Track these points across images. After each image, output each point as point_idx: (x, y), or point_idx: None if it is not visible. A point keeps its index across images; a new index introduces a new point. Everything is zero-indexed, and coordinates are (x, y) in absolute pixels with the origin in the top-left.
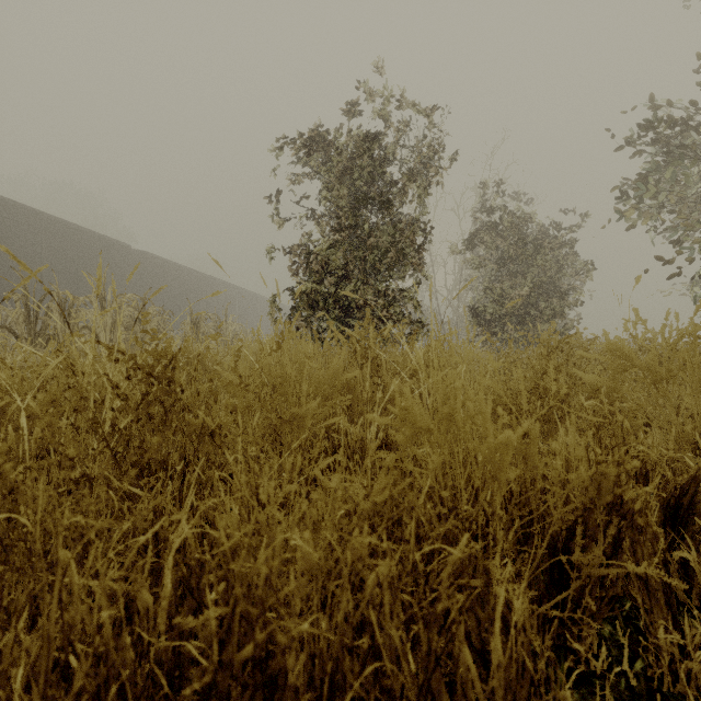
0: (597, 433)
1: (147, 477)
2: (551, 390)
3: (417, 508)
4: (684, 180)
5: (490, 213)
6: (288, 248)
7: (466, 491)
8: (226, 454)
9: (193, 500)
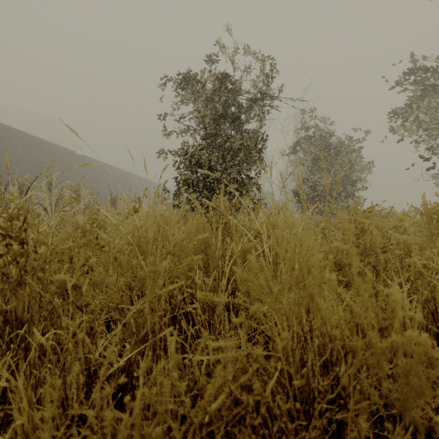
0: (431, 291)
1: (8, 332)
2: (370, 248)
3: (264, 399)
4: (433, 107)
5: (306, 129)
6: (174, 150)
7: (316, 364)
8: (35, 332)
9: (27, 368)
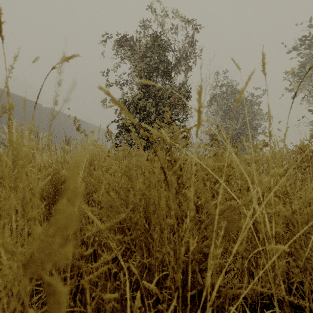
0: None
1: None
2: None
3: None
4: None
5: (220, 87)
6: None
7: None
8: None
9: None
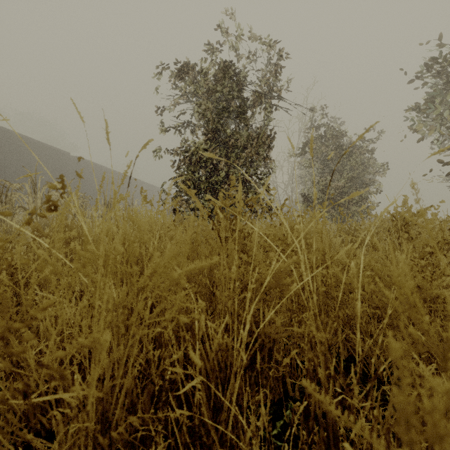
0: None
1: None
2: None
3: None
4: None
5: (316, 128)
6: (173, 149)
7: None
8: None
9: None
